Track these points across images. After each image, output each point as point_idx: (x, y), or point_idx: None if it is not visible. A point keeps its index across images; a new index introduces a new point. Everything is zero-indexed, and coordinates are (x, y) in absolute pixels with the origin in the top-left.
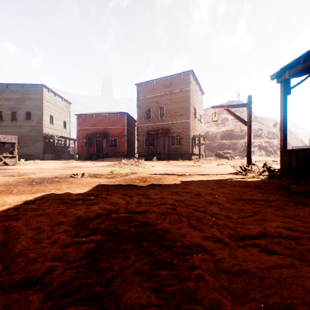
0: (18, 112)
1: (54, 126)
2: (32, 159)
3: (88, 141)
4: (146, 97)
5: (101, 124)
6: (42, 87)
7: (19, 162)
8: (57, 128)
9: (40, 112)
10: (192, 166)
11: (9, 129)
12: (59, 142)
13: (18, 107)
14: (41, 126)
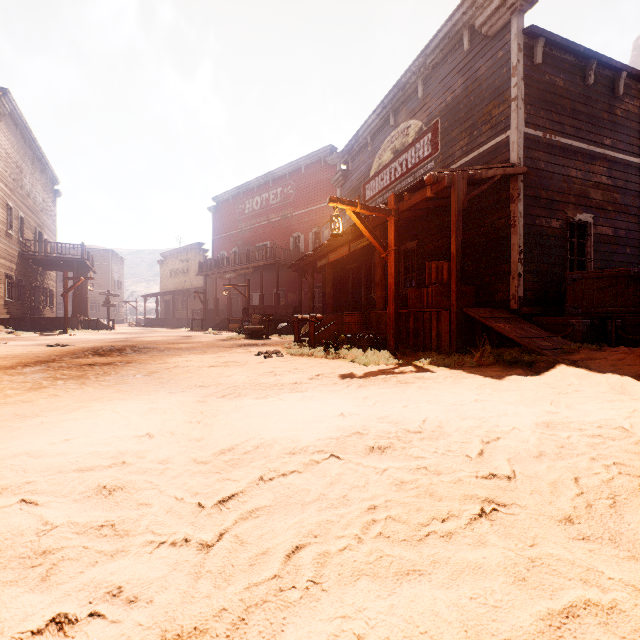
0: None
1: None
2: None
3: None
4: None
5: None
6: None
7: None
8: None
9: None
10: None
11: None
12: None
13: None
14: None
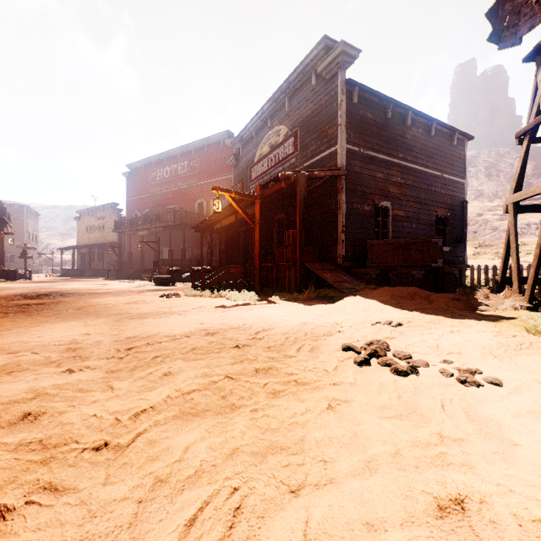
0: None
1: None
2: None
3: None
4: None
5: None
6: None
7: None
8: None
9: None
10: None
11: None
12: None
13: None
14: None
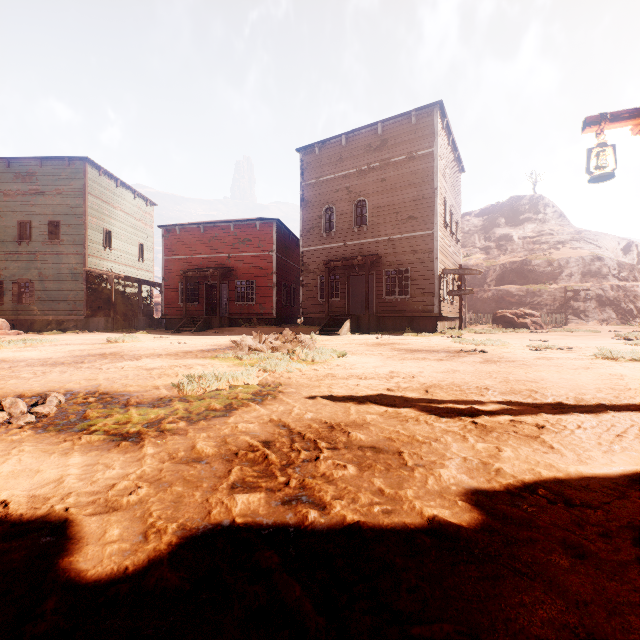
0: (33, 222)
1: (114, 254)
2: (63, 330)
3: (186, 287)
4: (323, 178)
5: (218, 248)
6: (84, 164)
7: (16, 337)
8: (123, 259)
9: (80, 221)
10: (462, 353)
11: (13, 262)
12: (128, 291)
13: (32, 212)
14: (83, 253)
